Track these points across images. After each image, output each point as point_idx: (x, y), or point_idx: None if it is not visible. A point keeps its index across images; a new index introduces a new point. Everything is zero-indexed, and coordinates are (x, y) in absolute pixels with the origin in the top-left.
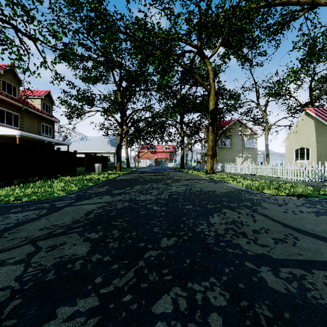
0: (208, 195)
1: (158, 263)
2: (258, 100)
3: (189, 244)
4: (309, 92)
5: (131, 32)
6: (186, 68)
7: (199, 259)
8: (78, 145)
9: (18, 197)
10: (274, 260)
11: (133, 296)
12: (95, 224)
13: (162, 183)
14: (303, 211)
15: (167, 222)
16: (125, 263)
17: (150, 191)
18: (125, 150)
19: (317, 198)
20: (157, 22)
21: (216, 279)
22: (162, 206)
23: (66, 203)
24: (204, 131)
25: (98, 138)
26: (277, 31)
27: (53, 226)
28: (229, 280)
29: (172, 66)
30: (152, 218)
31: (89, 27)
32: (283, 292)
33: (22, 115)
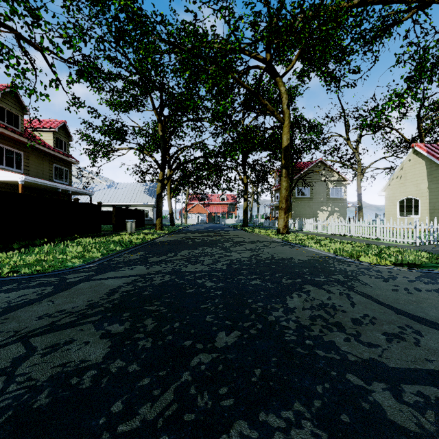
0: (283, 265)
1: (212, 376)
2: (347, 135)
3: (259, 342)
4: (418, 123)
5: (176, 40)
6: (250, 89)
7: (274, 368)
8: (105, 195)
9: (15, 268)
10: (391, 371)
11: (171, 438)
12: (120, 308)
13: (218, 246)
14: (421, 288)
15: (225, 305)
16: (161, 376)
17: (202, 259)
18: (168, 201)
19: (437, 269)
20: (211, 26)
21: (304, 406)
22: (218, 281)
23: (82, 277)
24: (275, 176)
25: (132, 185)
26: (375, 39)
27: (58, 313)
28: (324, 408)
29: (232, 87)
30: (203, 300)
31: (118, 34)
32: (414, 431)
33: (28, 154)
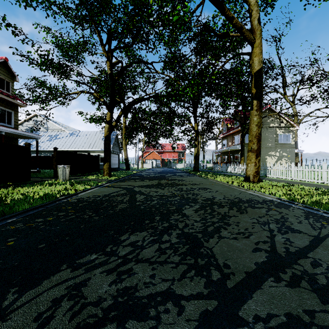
0: None
1: None
2: (284, 89)
3: None
4: None
5: None
6: None
7: None
8: (67, 141)
9: None
10: None
11: None
12: None
13: (175, 231)
14: None
15: None
16: None
17: None
18: (124, 147)
19: None
20: None
21: None
22: None
23: None
24: (222, 125)
25: (92, 133)
26: None
27: None
28: None
29: None
30: None
31: None
32: None
33: None
